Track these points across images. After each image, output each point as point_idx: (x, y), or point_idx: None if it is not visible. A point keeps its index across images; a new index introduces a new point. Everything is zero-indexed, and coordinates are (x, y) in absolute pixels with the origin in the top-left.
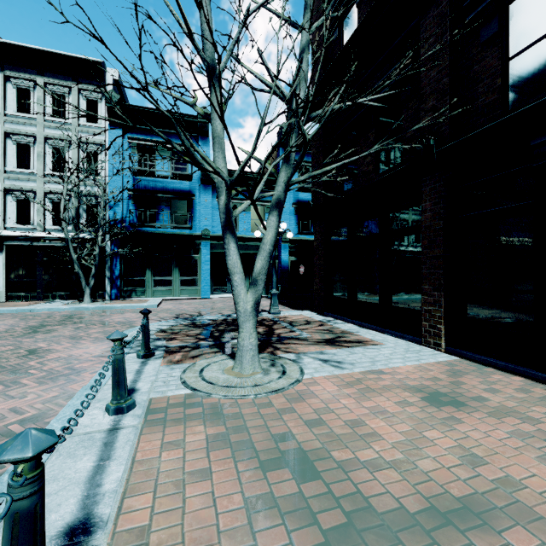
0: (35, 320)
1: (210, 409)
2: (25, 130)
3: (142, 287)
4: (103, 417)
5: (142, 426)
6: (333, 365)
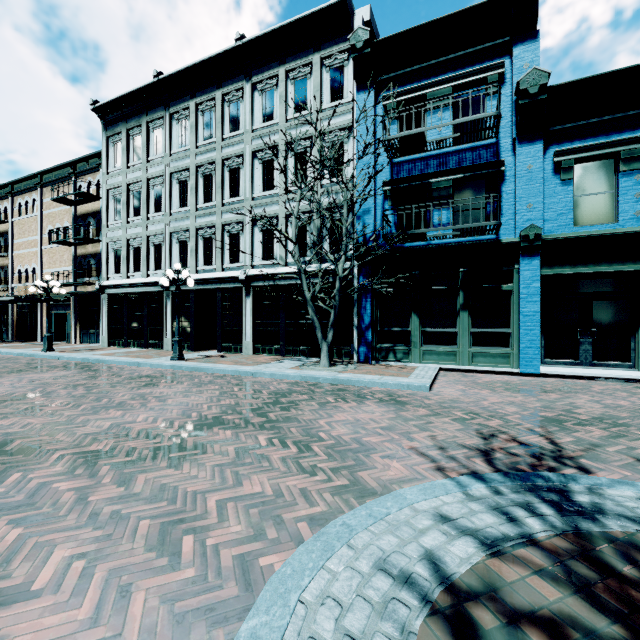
0: (230, 399)
1: None
2: (268, 141)
3: (405, 345)
4: None
5: None
6: None
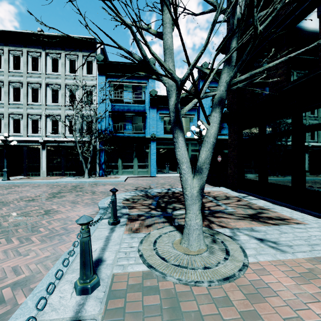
0: (57, 188)
1: (166, 297)
2: (55, 81)
3: (116, 169)
4: (70, 297)
5: (102, 315)
6: (271, 246)
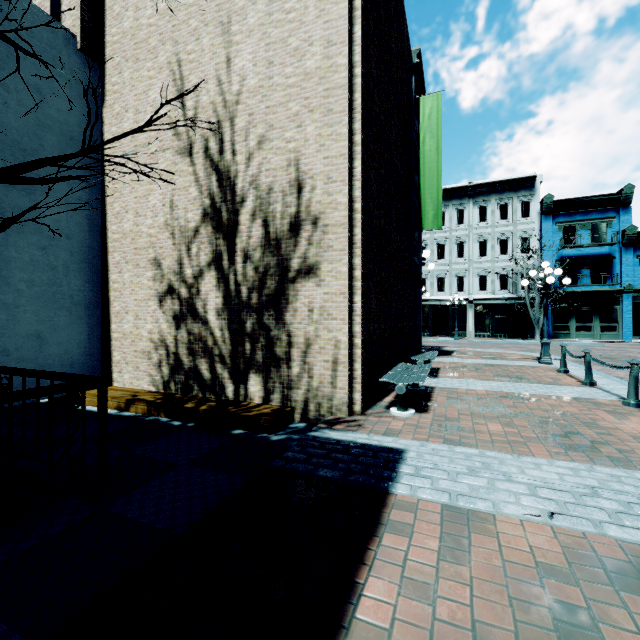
0: None
1: None
2: (484, 232)
3: (566, 332)
4: None
5: None
6: None
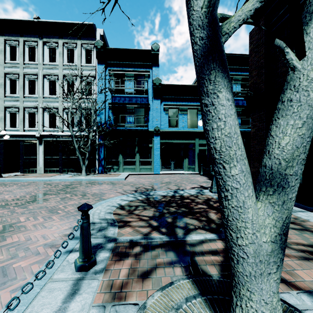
0: (45, 188)
1: None
2: (53, 72)
3: (117, 166)
4: None
5: None
6: None
